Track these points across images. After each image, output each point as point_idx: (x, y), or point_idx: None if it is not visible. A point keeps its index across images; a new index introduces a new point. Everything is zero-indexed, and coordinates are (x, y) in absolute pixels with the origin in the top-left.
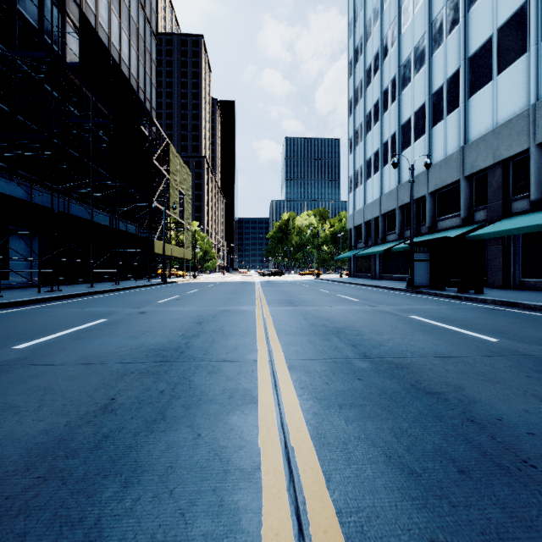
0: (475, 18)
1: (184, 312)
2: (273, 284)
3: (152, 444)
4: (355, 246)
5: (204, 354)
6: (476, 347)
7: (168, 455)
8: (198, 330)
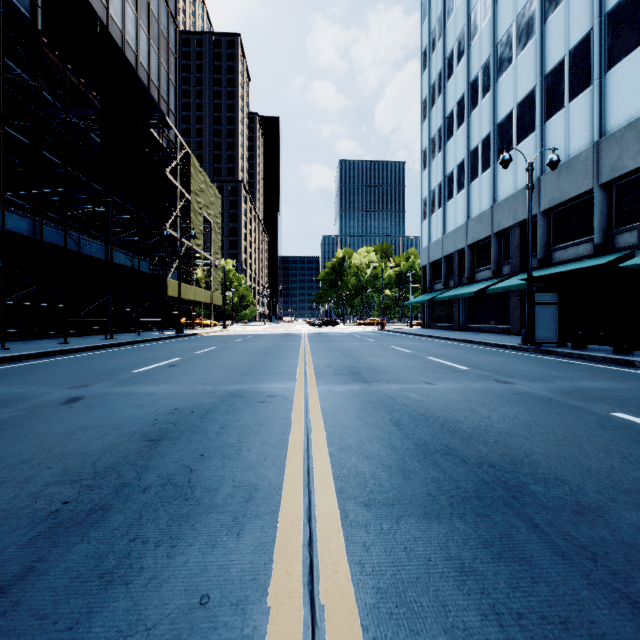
0: None
1: (154, 398)
2: (325, 337)
3: None
4: (430, 288)
5: None
6: None
7: None
8: (125, 479)
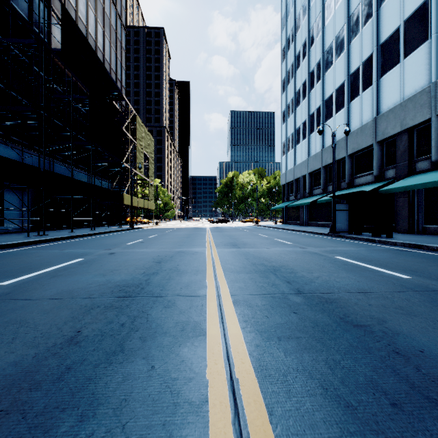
0: (385, 12)
1: (146, 253)
2: (220, 229)
3: (109, 376)
4: (287, 199)
5: (161, 290)
6: (392, 284)
7: (124, 387)
8: (157, 269)
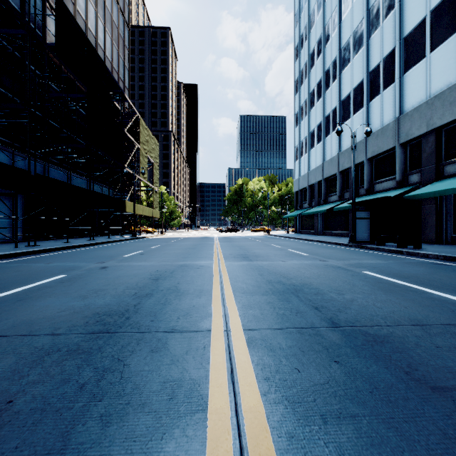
0: (409, 2)
1: (144, 267)
2: (229, 239)
3: None
4: (300, 207)
5: (152, 320)
6: (451, 310)
7: None
8: (152, 288)
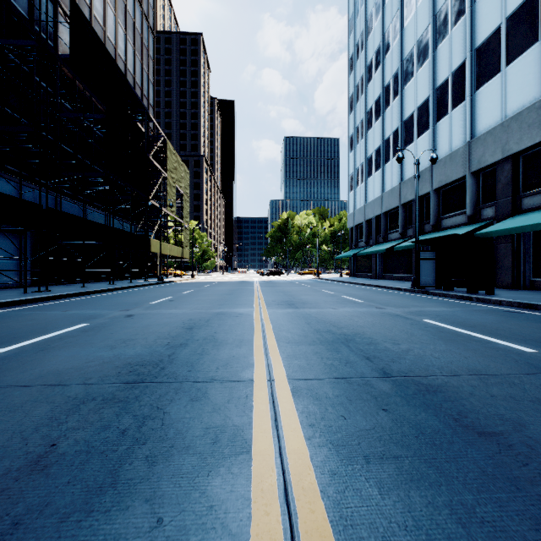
0: (482, 7)
1: (175, 315)
2: (272, 283)
3: None
4: (355, 245)
5: (189, 371)
6: (514, 361)
7: None
8: (187, 338)
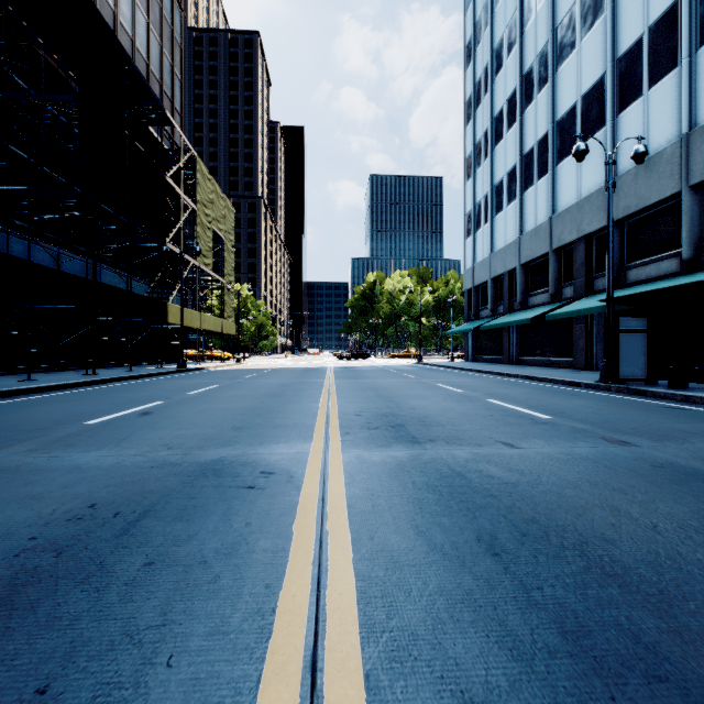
0: None
1: (73, 478)
2: (354, 372)
3: None
4: (475, 315)
5: None
6: None
7: None
8: None
